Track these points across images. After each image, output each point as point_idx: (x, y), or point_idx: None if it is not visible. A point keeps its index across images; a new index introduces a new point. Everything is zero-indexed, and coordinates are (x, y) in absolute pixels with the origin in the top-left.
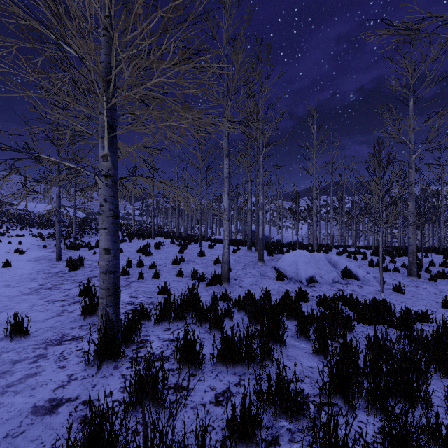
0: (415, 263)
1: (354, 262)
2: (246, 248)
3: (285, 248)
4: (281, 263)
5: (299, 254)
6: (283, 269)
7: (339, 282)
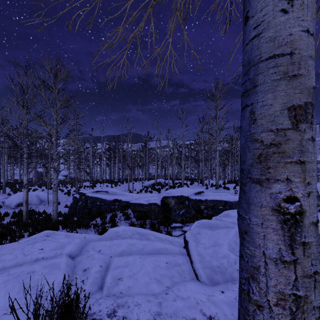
0: (77, 192)
1: (61, 193)
2: (0, 191)
3: (38, 187)
4: (6, 200)
5: (18, 194)
6: (5, 202)
7: (35, 204)
